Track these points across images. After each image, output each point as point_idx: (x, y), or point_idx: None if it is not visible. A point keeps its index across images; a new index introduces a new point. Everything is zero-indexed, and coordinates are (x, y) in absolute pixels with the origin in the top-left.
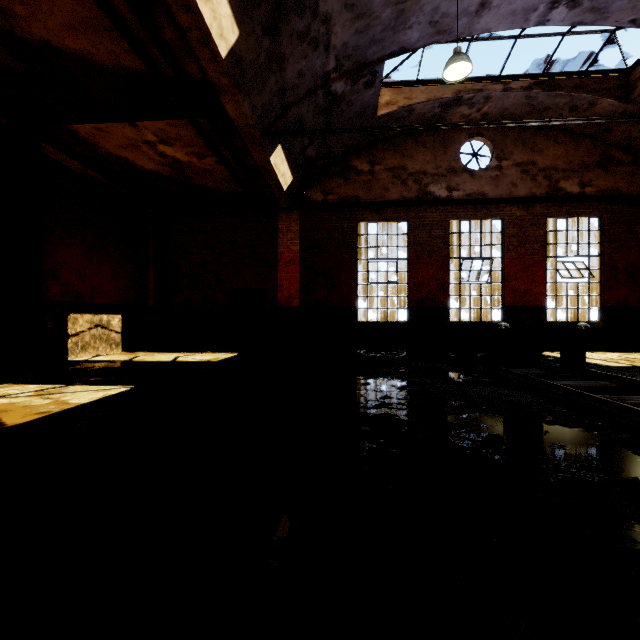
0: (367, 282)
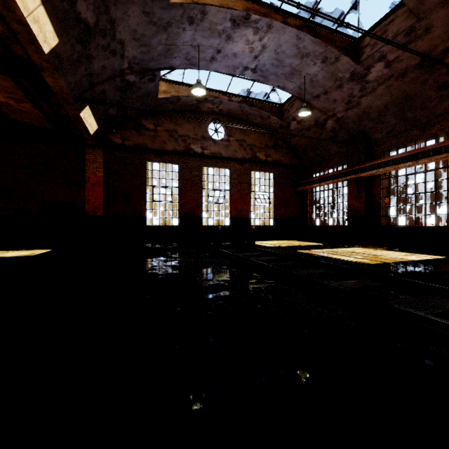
0: (152, 200)
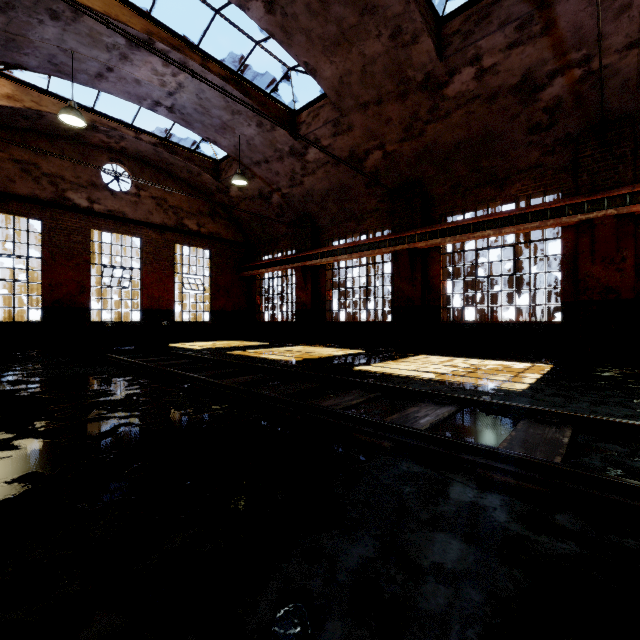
0: None
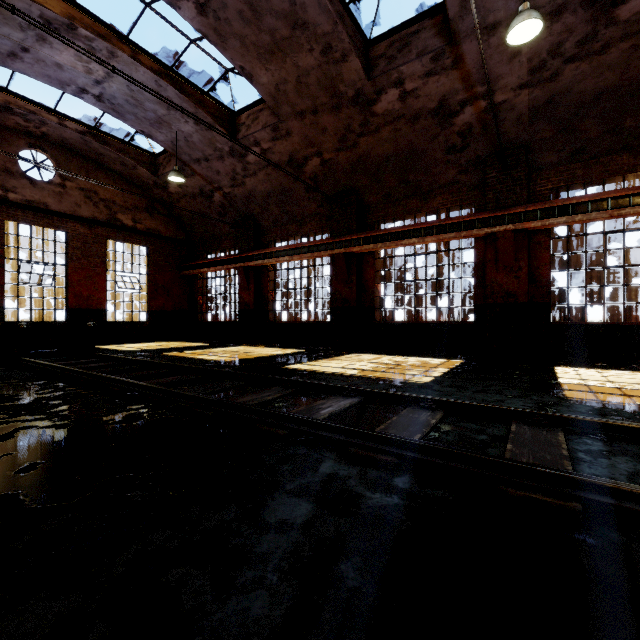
0: None
